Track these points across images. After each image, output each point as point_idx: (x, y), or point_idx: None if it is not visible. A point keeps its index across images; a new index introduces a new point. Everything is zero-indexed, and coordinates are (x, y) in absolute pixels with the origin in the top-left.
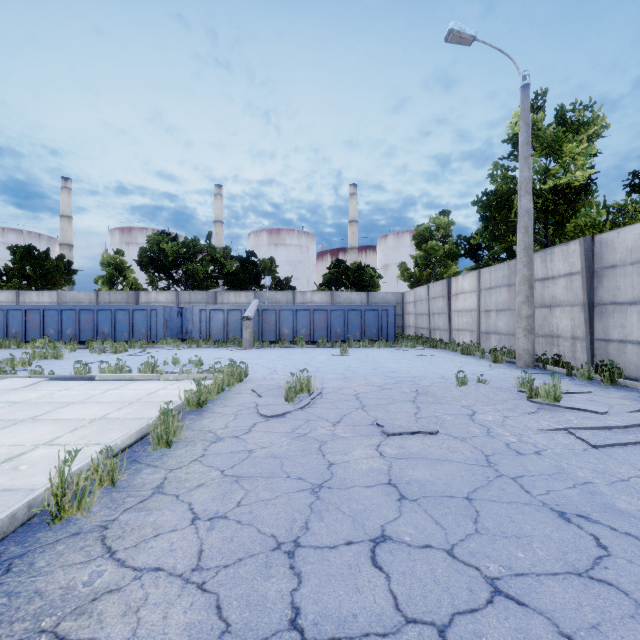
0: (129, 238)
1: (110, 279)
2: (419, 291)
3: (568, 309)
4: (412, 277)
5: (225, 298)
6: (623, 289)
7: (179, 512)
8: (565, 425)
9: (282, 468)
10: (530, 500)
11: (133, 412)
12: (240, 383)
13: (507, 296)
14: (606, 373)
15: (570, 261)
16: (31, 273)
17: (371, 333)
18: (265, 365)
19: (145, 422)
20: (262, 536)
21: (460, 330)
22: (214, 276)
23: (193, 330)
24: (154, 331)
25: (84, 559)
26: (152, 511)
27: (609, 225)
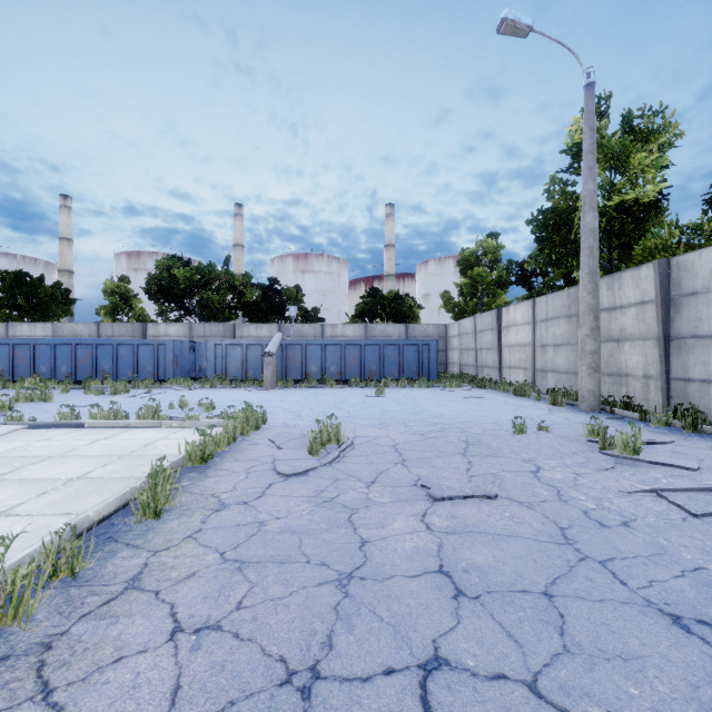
0: (137, 264)
1: (114, 309)
2: (464, 323)
3: (639, 343)
4: (456, 308)
5: (244, 331)
6: (706, 320)
7: (155, 620)
8: (653, 486)
9: (301, 548)
10: (630, 597)
11: (121, 469)
12: (257, 431)
13: (567, 329)
14: (688, 418)
15: (642, 288)
16: (22, 302)
17: (410, 371)
18: (288, 409)
19: (131, 484)
20: (267, 660)
21: (512, 367)
22: (232, 306)
23: (207, 368)
24: (162, 369)
25: (4, 705)
26: (118, 618)
27: (683, 247)
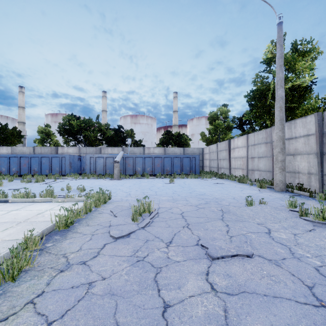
0: (56, 119)
1: (42, 140)
2: (212, 147)
3: (306, 156)
4: (207, 140)
5: (106, 151)
6: None
7: None
8: None
9: (115, 317)
10: None
11: (13, 233)
12: (105, 204)
13: (265, 149)
14: None
15: (307, 127)
16: None
17: (186, 170)
18: (124, 190)
19: (6, 250)
20: None
21: (236, 168)
22: (100, 139)
23: (86, 168)
24: (63, 169)
25: None
26: None
27: (322, 108)
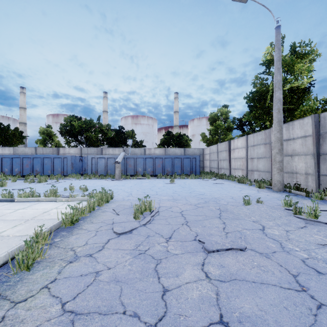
0: (57, 120)
1: (44, 141)
2: (212, 148)
3: (303, 157)
4: (208, 140)
5: (107, 151)
6: None
7: None
8: None
9: (120, 298)
10: None
11: (23, 229)
12: (107, 203)
13: (264, 150)
14: None
15: (305, 129)
16: None
17: (187, 170)
18: (125, 190)
19: (19, 243)
20: None
21: (236, 169)
22: (101, 139)
23: (87, 169)
24: (65, 169)
25: None
26: None
27: (321, 110)
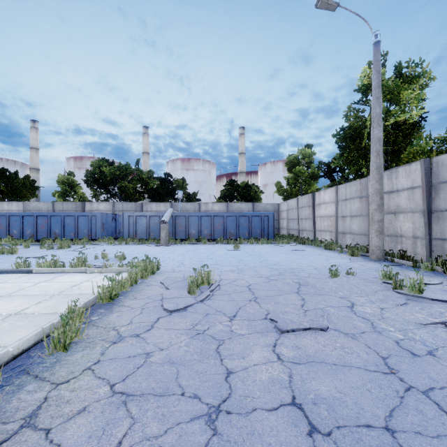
0: (80, 164)
1: (64, 193)
2: (291, 202)
3: (410, 215)
4: (285, 192)
5: (149, 207)
6: None
7: None
8: (440, 319)
9: (177, 380)
10: None
11: (50, 306)
12: (152, 275)
13: (359, 205)
14: None
15: (412, 178)
16: (3, 188)
17: (256, 233)
18: (175, 259)
19: (50, 321)
20: None
21: (322, 231)
22: (141, 191)
23: (123, 231)
24: (94, 232)
25: None
26: None
27: (435, 152)
